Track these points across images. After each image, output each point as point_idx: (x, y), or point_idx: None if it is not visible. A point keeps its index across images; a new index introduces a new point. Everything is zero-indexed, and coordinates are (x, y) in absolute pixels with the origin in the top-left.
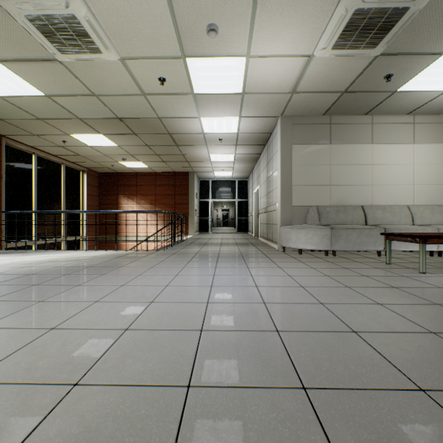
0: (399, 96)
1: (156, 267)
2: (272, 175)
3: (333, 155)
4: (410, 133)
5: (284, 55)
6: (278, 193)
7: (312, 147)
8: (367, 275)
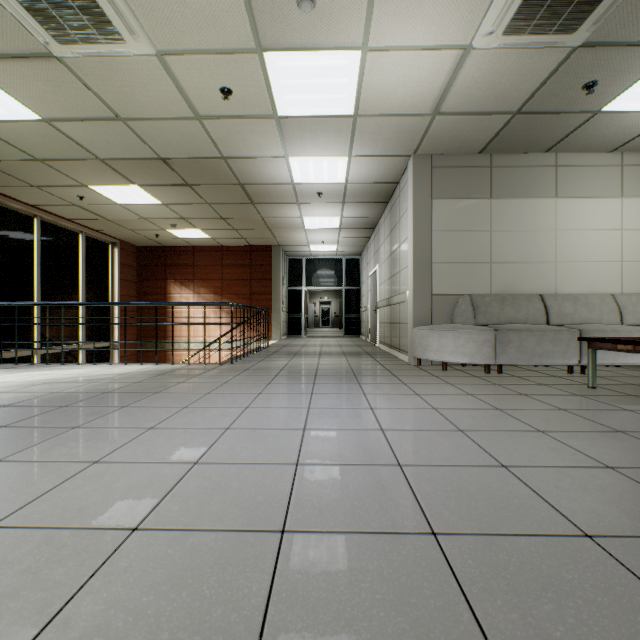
0: (602, 120)
1: (214, 393)
2: (399, 248)
3: (496, 215)
4: (616, 182)
5: (424, 47)
6: (409, 275)
7: (462, 204)
8: (565, 409)
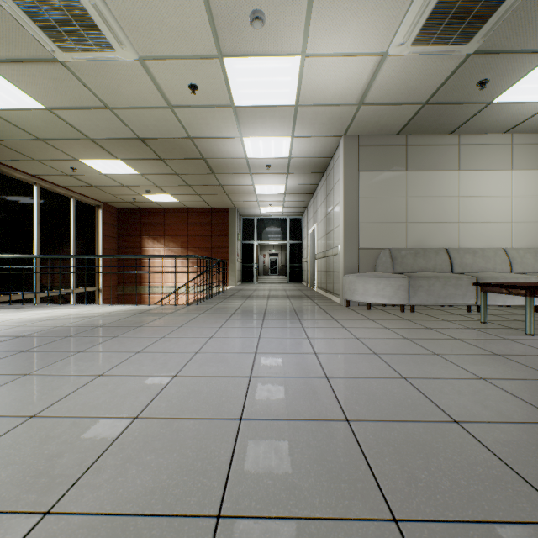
0: (494, 109)
1: (184, 327)
2: (332, 210)
3: (410, 185)
4: (507, 157)
5: (350, 54)
6: (341, 233)
7: (383, 175)
8: (458, 338)
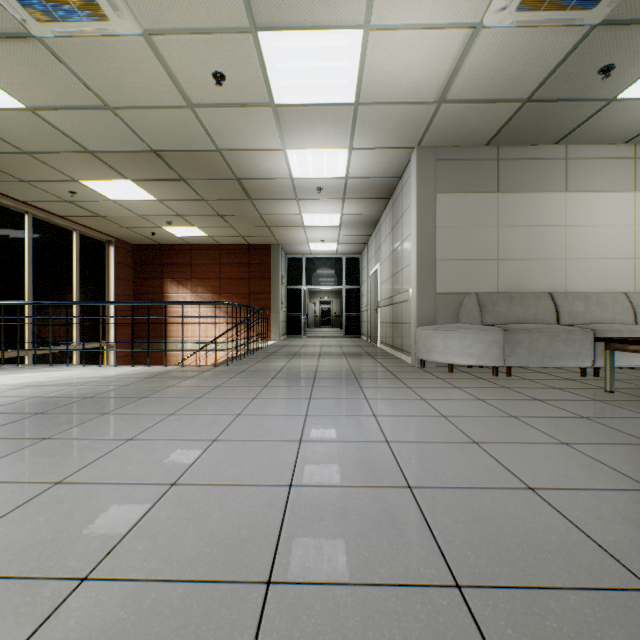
0: (617, 109)
1: (205, 398)
2: (401, 245)
3: (503, 210)
4: (629, 175)
5: (431, 26)
6: (413, 273)
7: (468, 198)
8: (586, 416)
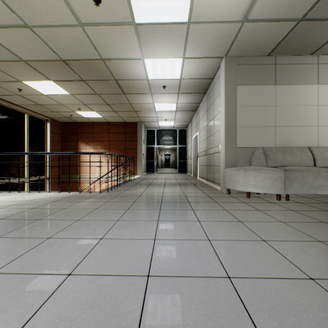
0: None
1: (82, 220)
2: (213, 119)
3: (278, 96)
4: None
5: None
6: (222, 135)
7: (257, 88)
8: None
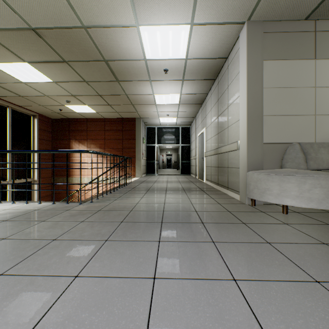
0: None
1: (7, 276)
2: (227, 109)
3: (320, 74)
4: None
5: None
6: (242, 127)
7: (290, 64)
8: None
